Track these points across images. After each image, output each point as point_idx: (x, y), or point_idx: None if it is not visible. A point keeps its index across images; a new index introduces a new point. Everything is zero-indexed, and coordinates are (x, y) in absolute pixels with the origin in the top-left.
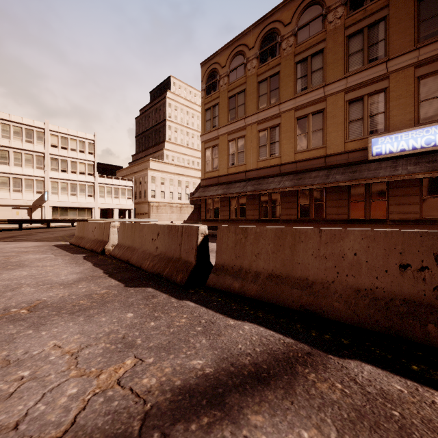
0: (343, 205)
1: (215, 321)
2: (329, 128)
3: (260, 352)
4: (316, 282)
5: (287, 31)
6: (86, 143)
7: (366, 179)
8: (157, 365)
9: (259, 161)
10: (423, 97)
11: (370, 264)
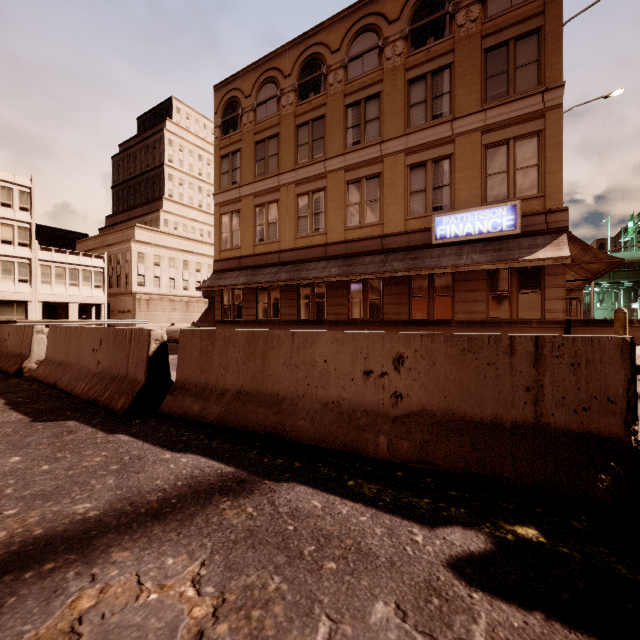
0: (403, 302)
1: (144, 457)
2: (387, 199)
3: (181, 486)
4: (286, 398)
5: (334, 61)
6: (15, 191)
7: (427, 269)
8: (19, 516)
9: (297, 238)
10: (490, 170)
11: (339, 372)
